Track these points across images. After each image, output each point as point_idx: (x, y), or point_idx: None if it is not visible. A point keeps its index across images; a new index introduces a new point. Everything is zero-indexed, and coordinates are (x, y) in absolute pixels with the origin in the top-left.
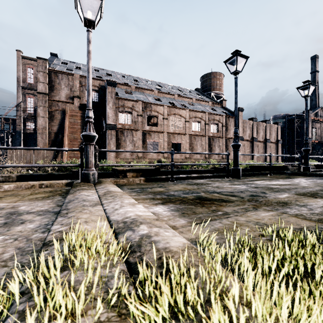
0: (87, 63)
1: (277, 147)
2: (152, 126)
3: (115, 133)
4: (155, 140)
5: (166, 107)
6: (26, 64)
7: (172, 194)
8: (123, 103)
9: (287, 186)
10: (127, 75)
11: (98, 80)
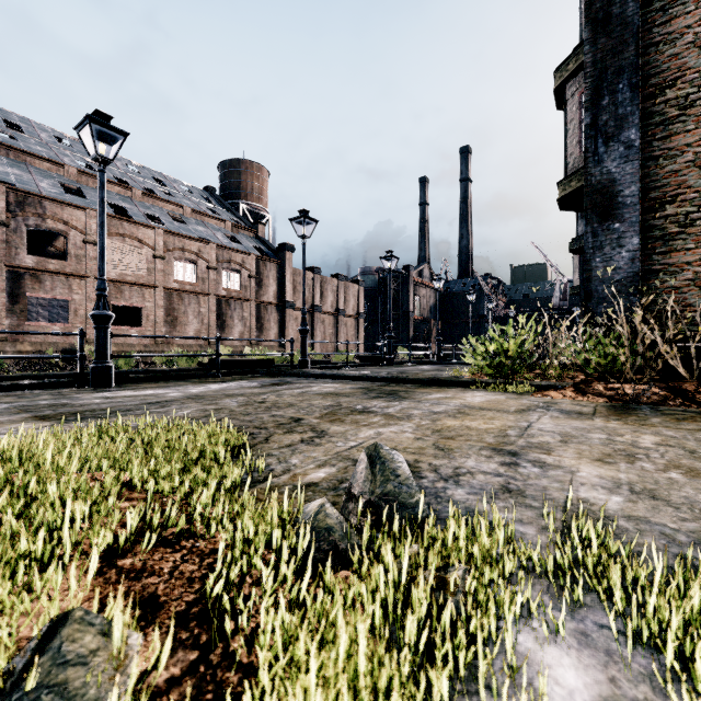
0: None
1: (359, 324)
2: (46, 259)
3: None
4: (58, 294)
5: (94, 215)
6: None
7: None
8: None
9: (113, 400)
10: None
11: None
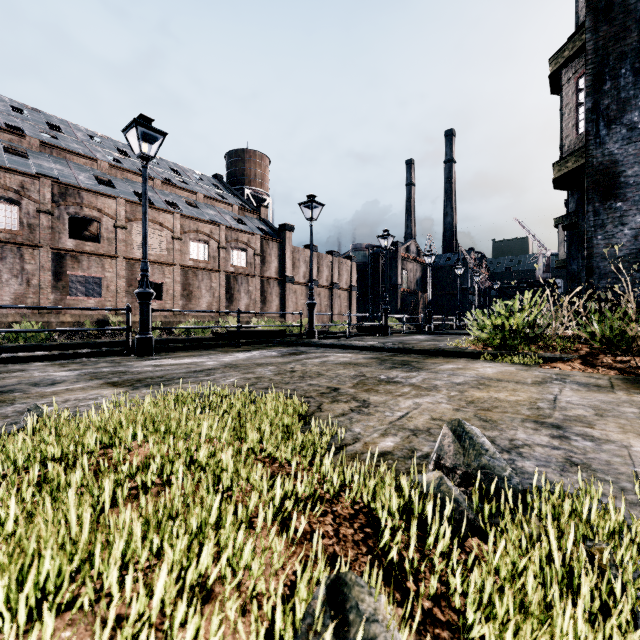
0: None
1: (351, 297)
2: (83, 242)
3: None
4: (93, 272)
5: (123, 203)
6: None
7: None
8: None
9: (162, 368)
10: (32, 108)
11: None
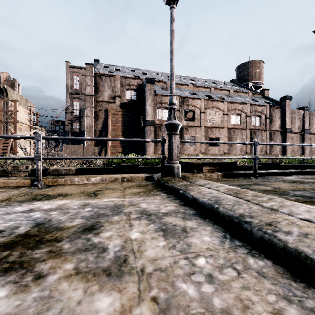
0: (170, 44)
1: None
2: (189, 121)
3: (153, 129)
4: (192, 134)
5: (203, 101)
6: (73, 72)
7: (303, 195)
8: (161, 99)
9: None
10: (161, 73)
11: (136, 79)
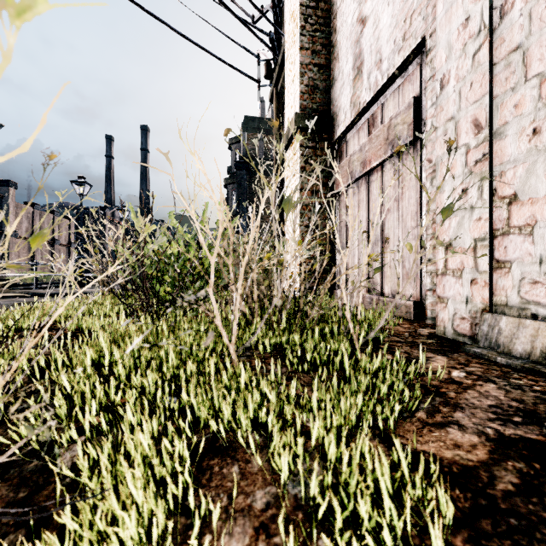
0: None
1: (70, 252)
2: None
3: None
4: None
5: None
6: None
7: None
8: None
9: None
10: None
11: None
